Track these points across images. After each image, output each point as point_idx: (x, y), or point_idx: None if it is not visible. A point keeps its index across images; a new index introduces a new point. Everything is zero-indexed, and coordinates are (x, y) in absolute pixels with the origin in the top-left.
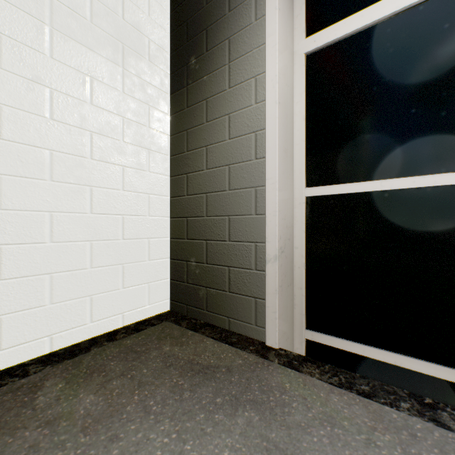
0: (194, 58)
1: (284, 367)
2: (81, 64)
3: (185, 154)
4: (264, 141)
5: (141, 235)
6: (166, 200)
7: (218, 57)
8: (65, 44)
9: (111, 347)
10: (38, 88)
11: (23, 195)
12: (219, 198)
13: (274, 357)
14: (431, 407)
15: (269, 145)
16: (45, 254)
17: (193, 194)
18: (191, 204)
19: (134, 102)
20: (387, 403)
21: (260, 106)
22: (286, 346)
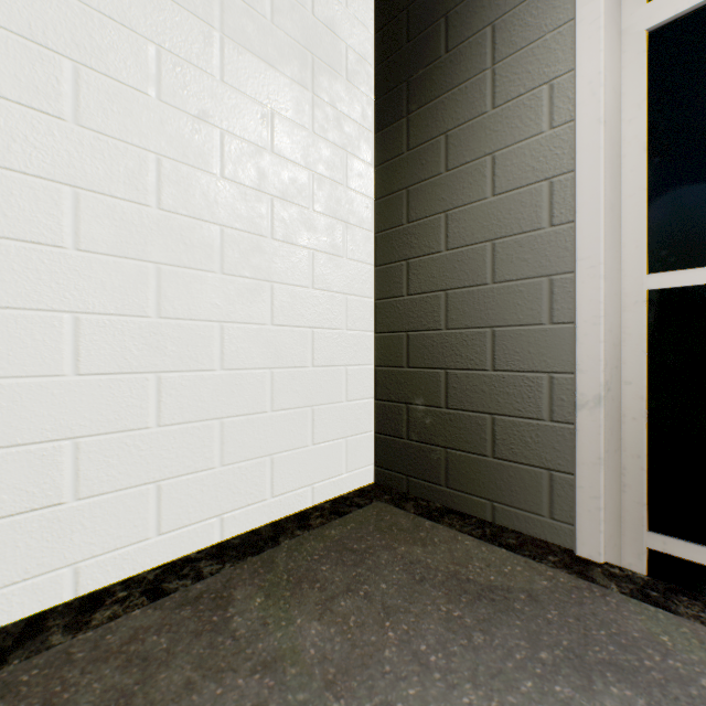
0: (421, 68)
1: (637, 601)
2: (259, 89)
3: (403, 228)
4: (570, 194)
5: (336, 361)
6: (368, 304)
7: (470, 58)
8: (238, 59)
9: (309, 539)
10: (205, 129)
11: (186, 296)
12: (471, 298)
13: (604, 579)
14: None
15: (582, 199)
16: (213, 387)
17: (418, 293)
18: (416, 309)
19: (326, 146)
20: None
21: (560, 132)
22: (612, 559)
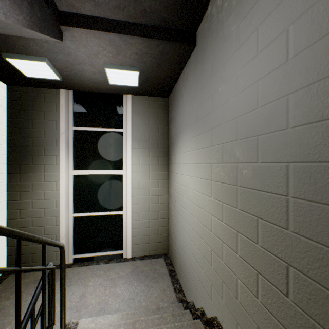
0: (25, 163)
1: (67, 268)
2: None
3: (18, 201)
4: (59, 203)
5: None
6: (5, 221)
7: (39, 169)
8: None
9: None
10: None
11: None
12: (39, 220)
13: None
14: (99, 262)
15: (61, 205)
16: None
17: (24, 218)
18: (23, 222)
19: None
20: (91, 265)
21: (58, 191)
22: (67, 262)
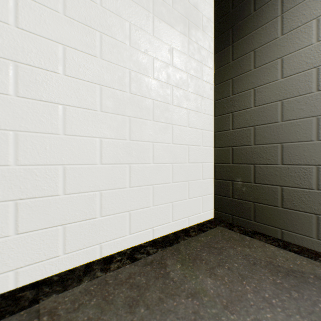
0: (240, 20)
1: None
2: (167, 38)
3: (230, 97)
4: None
5: (198, 160)
6: (211, 134)
7: (268, 12)
8: (159, 25)
9: (192, 241)
10: (146, 57)
11: (140, 131)
12: (269, 129)
13: None
14: None
15: None
16: (150, 171)
17: (238, 128)
18: (237, 136)
19: (194, 62)
20: None
21: None
22: None
